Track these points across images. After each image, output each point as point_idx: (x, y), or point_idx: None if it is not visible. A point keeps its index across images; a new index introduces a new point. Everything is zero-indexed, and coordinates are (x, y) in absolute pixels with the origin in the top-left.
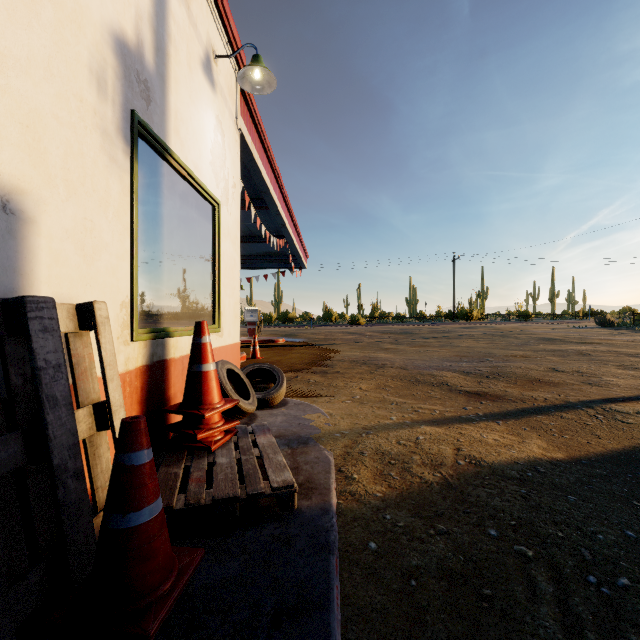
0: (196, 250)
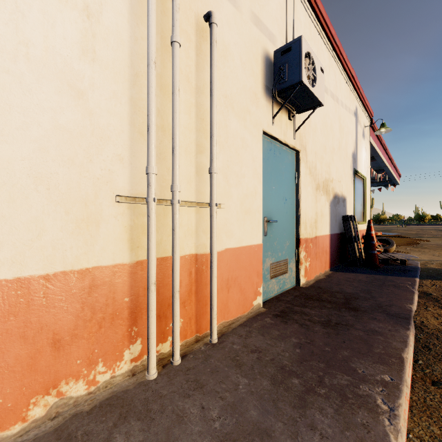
0: (360, 197)
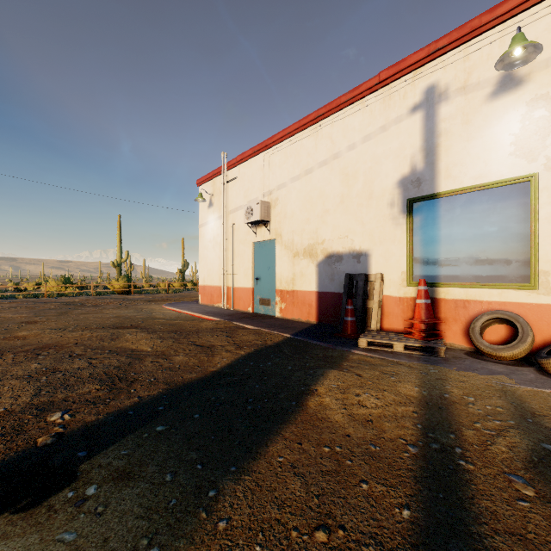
0: (489, 230)
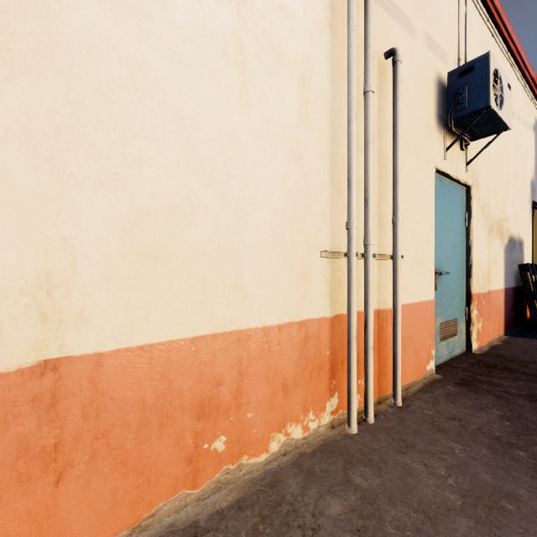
0: None
